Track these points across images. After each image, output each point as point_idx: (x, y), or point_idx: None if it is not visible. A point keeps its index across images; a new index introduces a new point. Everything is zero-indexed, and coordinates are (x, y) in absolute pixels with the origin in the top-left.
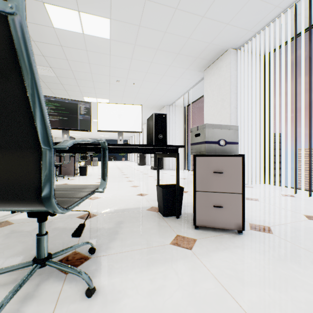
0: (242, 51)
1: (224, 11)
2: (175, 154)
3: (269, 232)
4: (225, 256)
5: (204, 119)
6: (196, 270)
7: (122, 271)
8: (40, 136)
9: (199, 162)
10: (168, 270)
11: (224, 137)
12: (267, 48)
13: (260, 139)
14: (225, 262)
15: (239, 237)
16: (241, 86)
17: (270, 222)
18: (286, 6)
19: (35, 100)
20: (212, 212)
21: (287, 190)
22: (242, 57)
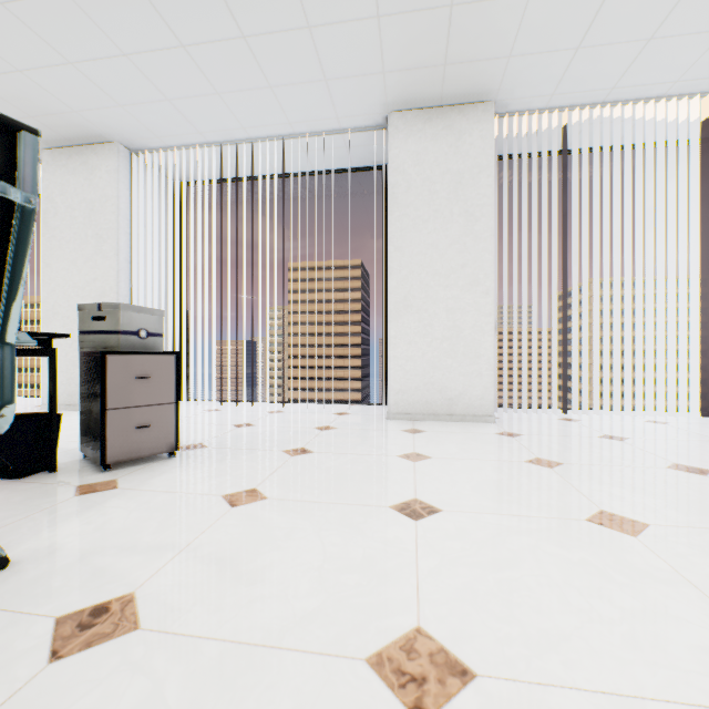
0: (141, 158)
1: (118, 84)
2: (47, 350)
3: (204, 447)
4: (167, 477)
5: (44, 264)
6: (142, 496)
7: (24, 540)
8: (5, 329)
9: (114, 364)
10: (104, 510)
11: (146, 326)
12: (183, 175)
13: (171, 324)
14: (170, 480)
15: (174, 460)
16: (140, 224)
17: (202, 439)
18: (212, 140)
19: (18, 288)
20: (135, 436)
21: (210, 404)
22: (142, 171)
